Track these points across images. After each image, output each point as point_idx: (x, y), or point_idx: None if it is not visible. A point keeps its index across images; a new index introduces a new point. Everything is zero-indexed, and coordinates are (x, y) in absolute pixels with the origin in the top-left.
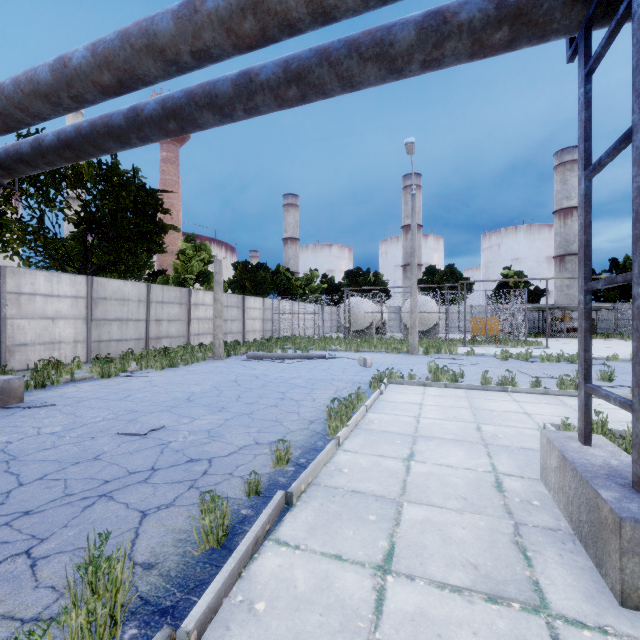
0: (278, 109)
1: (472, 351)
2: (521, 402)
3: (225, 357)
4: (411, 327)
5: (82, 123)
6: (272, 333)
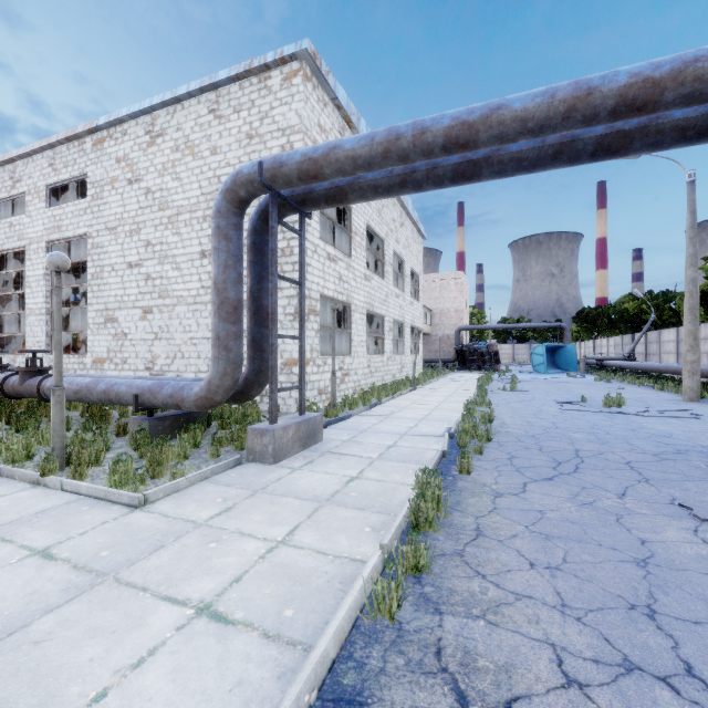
0: (480, 145)
1: None
2: None
3: None
4: None
5: None
6: None
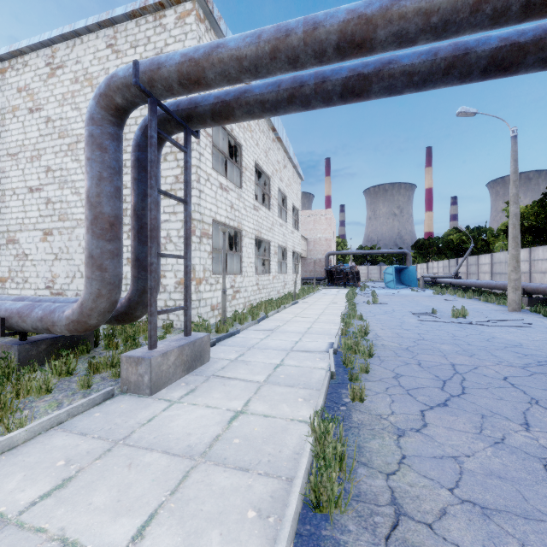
0: (377, 45)
1: None
2: None
3: None
4: None
5: None
6: None
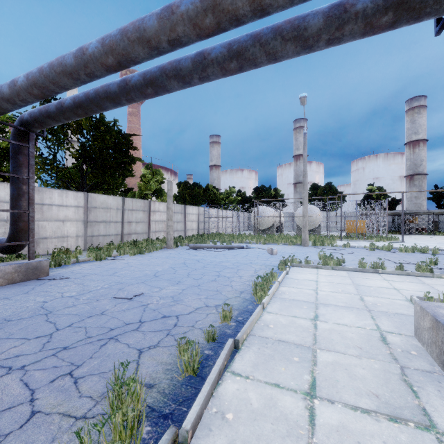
0: (222, 77)
1: (348, 244)
2: (390, 281)
3: (174, 247)
4: (303, 227)
5: (89, 91)
6: (204, 231)
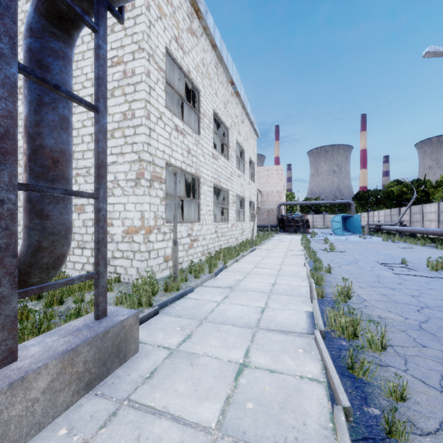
0: None
1: None
2: None
3: None
4: None
5: None
6: None
